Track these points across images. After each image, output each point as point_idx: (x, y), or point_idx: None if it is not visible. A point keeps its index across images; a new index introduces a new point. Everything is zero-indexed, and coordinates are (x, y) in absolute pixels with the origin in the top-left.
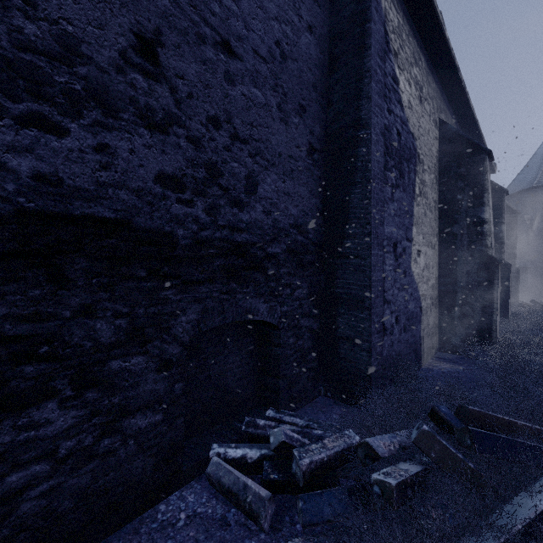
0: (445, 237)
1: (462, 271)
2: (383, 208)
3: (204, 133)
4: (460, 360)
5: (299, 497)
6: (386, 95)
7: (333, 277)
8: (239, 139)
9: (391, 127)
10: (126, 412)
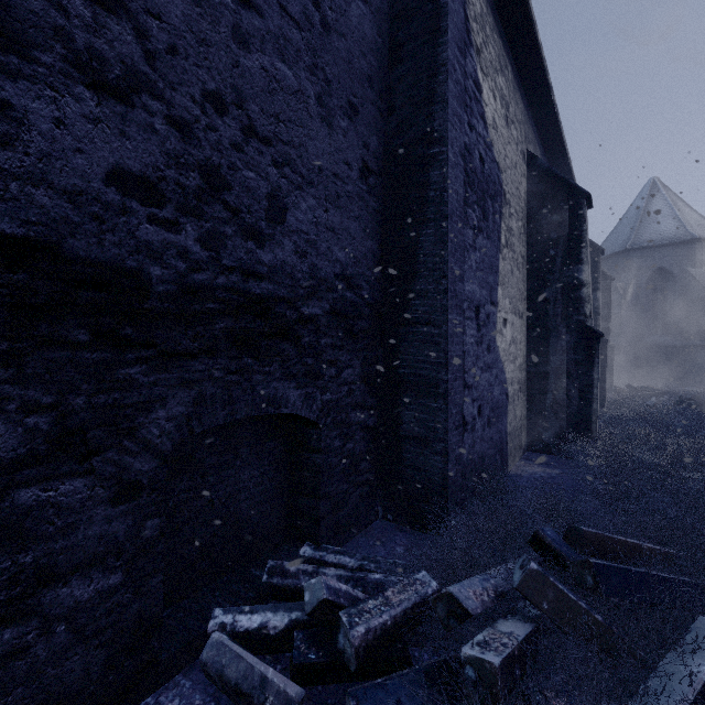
0: (534, 304)
1: (556, 348)
2: (462, 257)
3: (199, 116)
4: (553, 461)
5: (349, 694)
6: (467, 103)
7: (395, 352)
8: (257, 136)
9: (473, 149)
10: (50, 578)
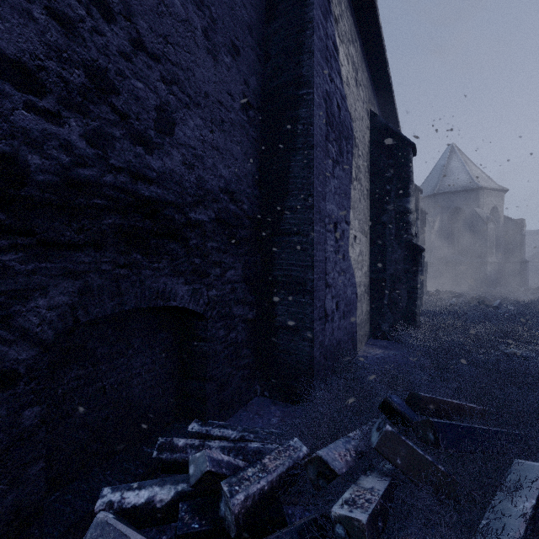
0: (375, 226)
1: (391, 259)
2: (324, 181)
3: (84, 17)
4: (389, 345)
5: None
6: (328, 58)
7: (271, 257)
8: (146, 51)
9: (332, 96)
10: None
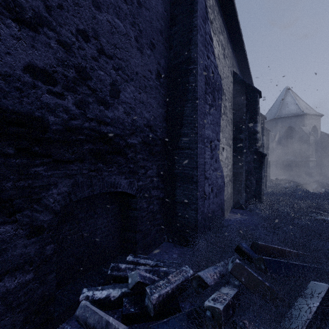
0: (236, 141)
1: (246, 161)
2: (204, 118)
3: (74, 41)
4: (245, 212)
5: (150, 328)
6: (206, 46)
7: (173, 162)
8: (105, 54)
9: (209, 67)
10: None
